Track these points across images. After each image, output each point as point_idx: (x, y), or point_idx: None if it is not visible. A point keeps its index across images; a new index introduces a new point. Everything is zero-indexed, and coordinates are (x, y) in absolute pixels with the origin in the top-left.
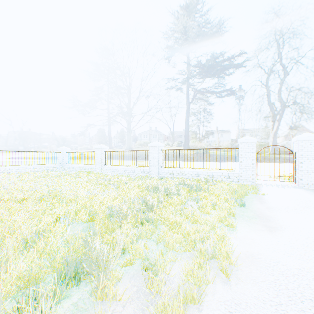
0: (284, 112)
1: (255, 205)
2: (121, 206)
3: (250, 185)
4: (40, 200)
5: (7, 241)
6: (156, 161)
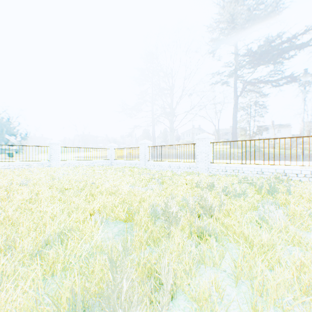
0: None
1: None
2: (169, 206)
3: None
4: (82, 191)
5: (24, 239)
6: (204, 155)
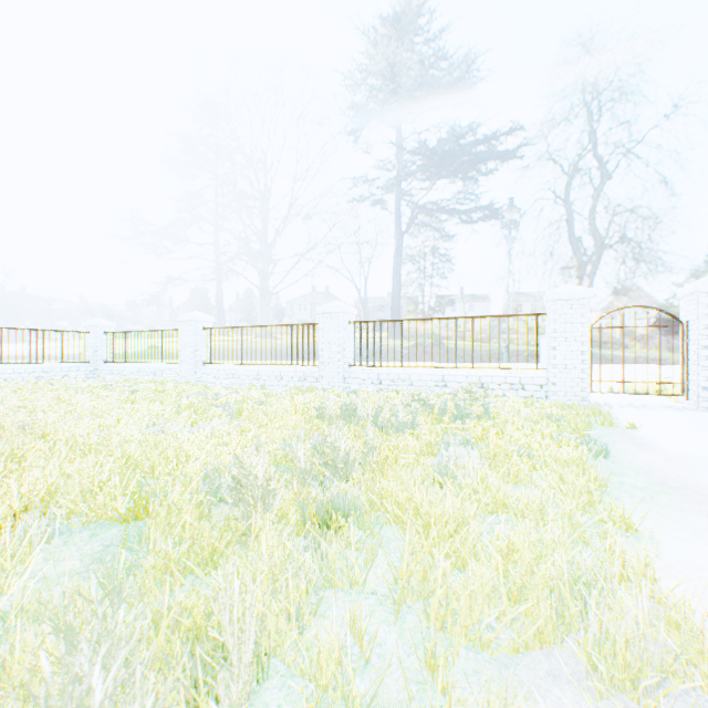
0: (609, 254)
1: (631, 454)
2: (248, 465)
3: (578, 405)
4: None
5: None
6: (337, 350)
